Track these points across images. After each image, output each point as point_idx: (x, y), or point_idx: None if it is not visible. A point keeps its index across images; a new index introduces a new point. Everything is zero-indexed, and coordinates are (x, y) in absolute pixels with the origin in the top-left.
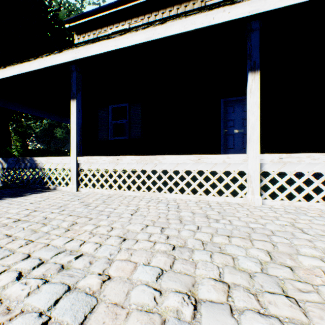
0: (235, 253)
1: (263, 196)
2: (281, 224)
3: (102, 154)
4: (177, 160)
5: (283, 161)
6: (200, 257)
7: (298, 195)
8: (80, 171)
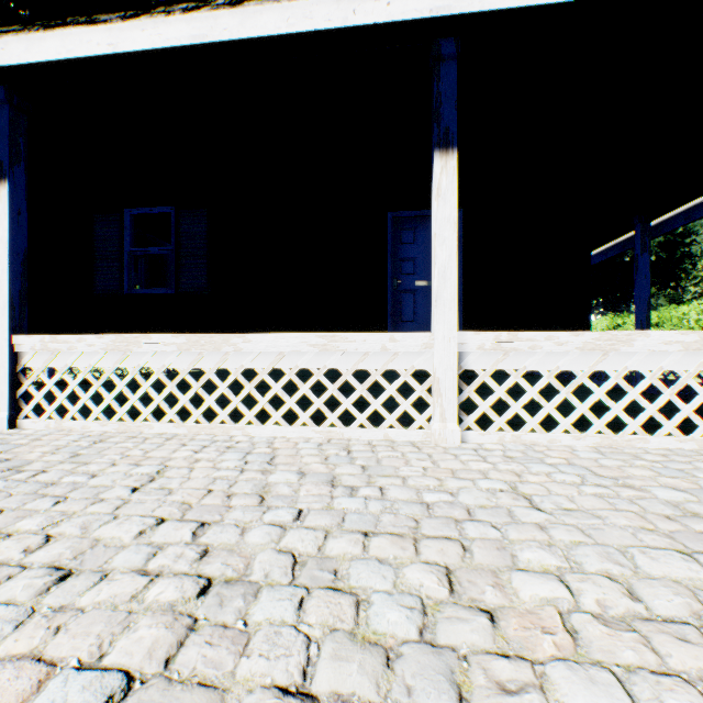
0: (369, 584)
1: (464, 423)
2: (490, 489)
3: (106, 330)
4: (280, 346)
5: (503, 347)
6: (269, 611)
7: (531, 420)
8: (24, 374)
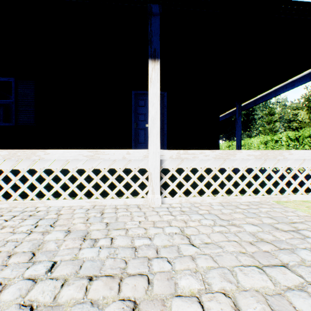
0: None
1: (163, 194)
2: (171, 233)
3: None
4: (67, 156)
5: (181, 157)
6: None
7: (193, 191)
8: None
